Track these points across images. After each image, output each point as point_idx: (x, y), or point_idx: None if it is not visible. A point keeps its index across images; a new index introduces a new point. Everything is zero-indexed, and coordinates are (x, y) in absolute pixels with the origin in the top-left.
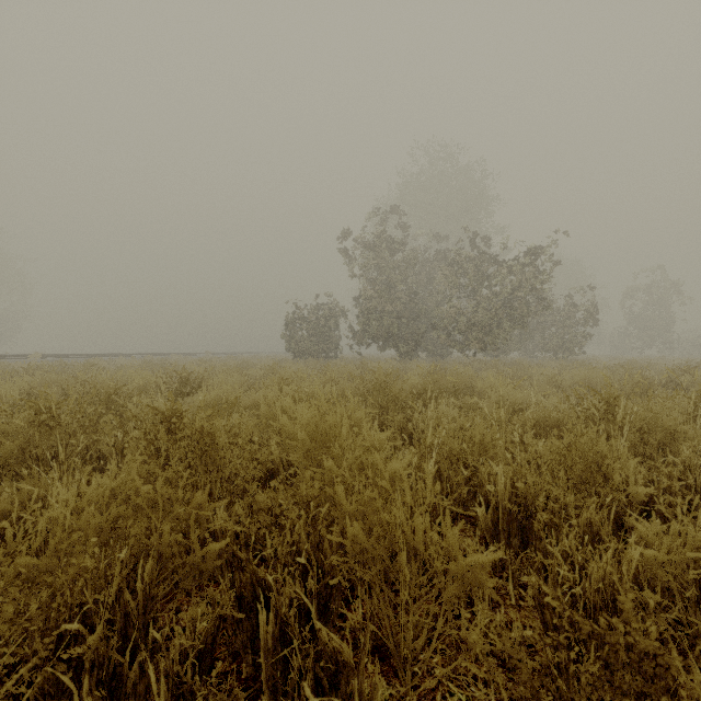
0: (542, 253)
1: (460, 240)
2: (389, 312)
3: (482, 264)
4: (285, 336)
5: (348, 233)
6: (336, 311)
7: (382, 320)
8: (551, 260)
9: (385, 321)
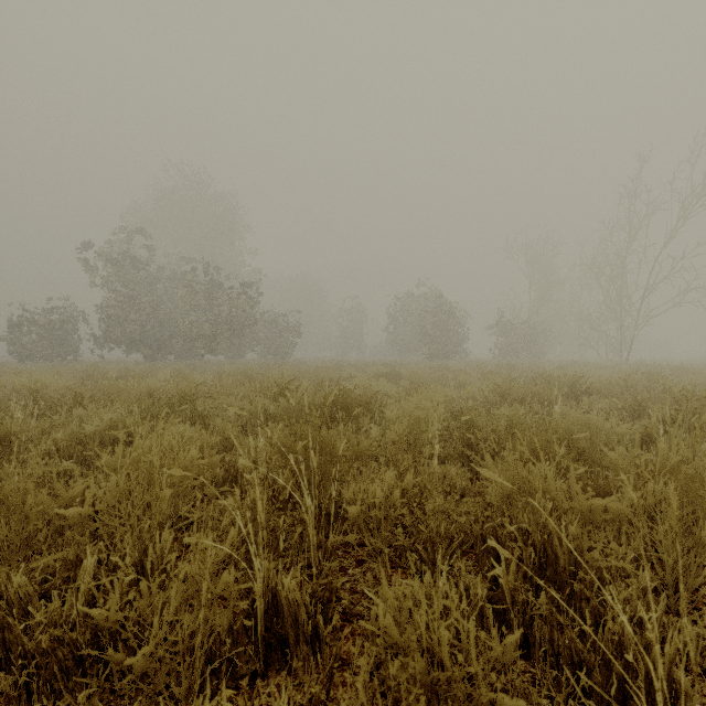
0: (255, 286)
1: (196, 268)
2: (133, 321)
3: (213, 289)
4: (7, 339)
5: (89, 246)
6: (76, 315)
7: (126, 327)
8: (258, 292)
9: (128, 328)
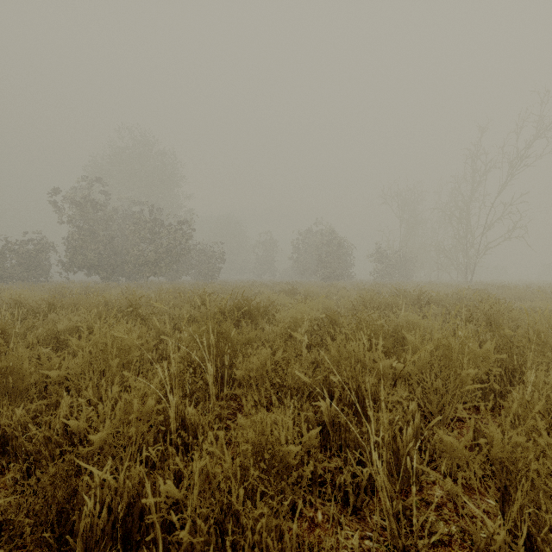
0: (189, 224)
1: (142, 209)
2: (92, 250)
3: (156, 225)
4: None
5: (57, 191)
6: (47, 246)
7: (87, 255)
8: (191, 228)
9: (88, 256)
